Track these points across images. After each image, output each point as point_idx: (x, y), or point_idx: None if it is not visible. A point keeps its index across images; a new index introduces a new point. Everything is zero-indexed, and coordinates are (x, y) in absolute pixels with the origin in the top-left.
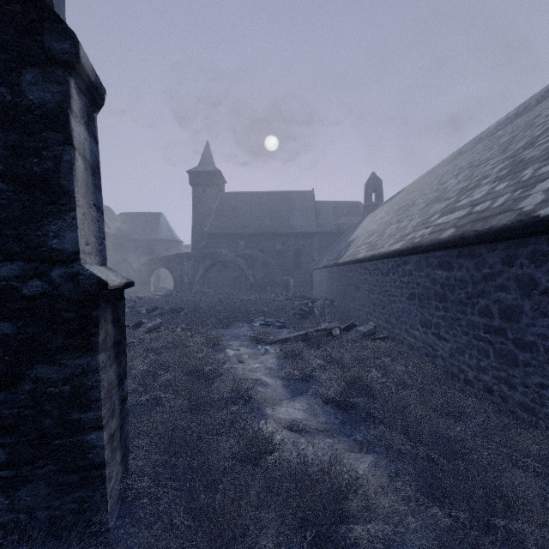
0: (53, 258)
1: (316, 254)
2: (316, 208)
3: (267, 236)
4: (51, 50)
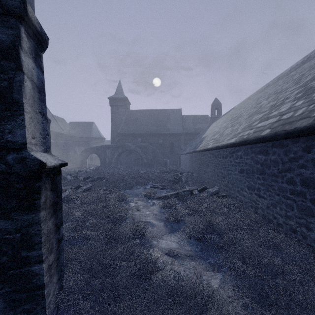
0: (8, 147)
1: (183, 145)
2: (183, 119)
3: (154, 135)
4: (6, 5)
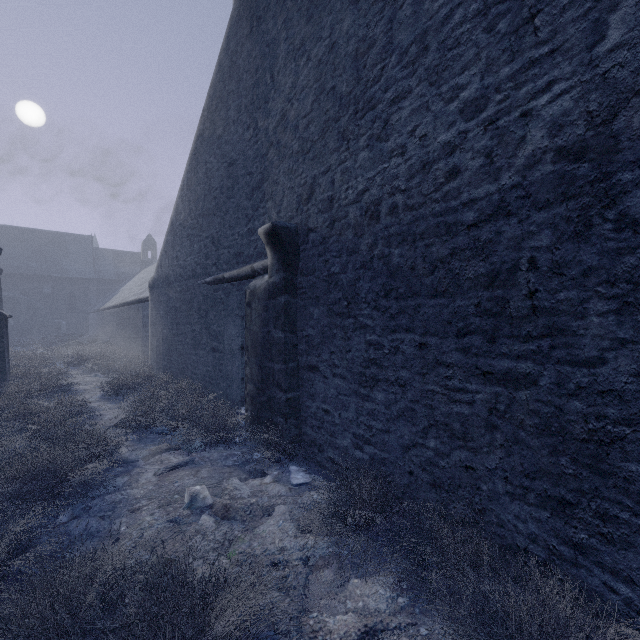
0: None
1: (94, 299)
2: (96, 255)
3: (32, 278)
4: None
